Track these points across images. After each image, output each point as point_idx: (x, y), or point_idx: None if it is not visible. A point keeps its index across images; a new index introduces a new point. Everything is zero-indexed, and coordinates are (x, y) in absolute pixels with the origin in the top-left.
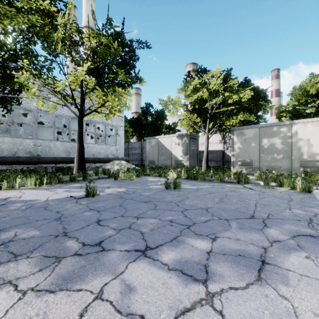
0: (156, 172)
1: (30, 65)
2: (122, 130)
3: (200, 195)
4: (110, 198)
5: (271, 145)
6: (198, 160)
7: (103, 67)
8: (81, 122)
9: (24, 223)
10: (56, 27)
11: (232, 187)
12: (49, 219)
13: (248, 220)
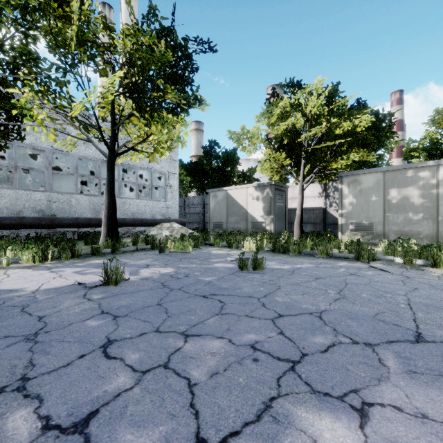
0: (224, 241)
1: (28, 74)
2: (175, 179)
3: (300, 282)
4: (145, 288)
5: (403, 199)
6: (287, 223)
7: (143, 80)
8: (112, 165)
9: None
10: (68, 16)
11: (350, 267)
12: (15, 336)
13: (415, 346)
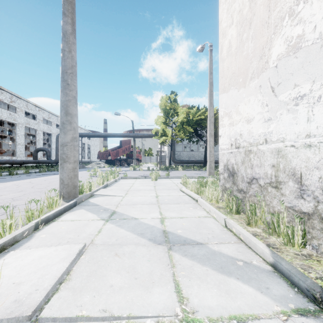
0: None
1: None
2: None
3: None
4: None
5: None
6: None
7: None
8: None
9: None
10: None
11: None
12: None
13: None
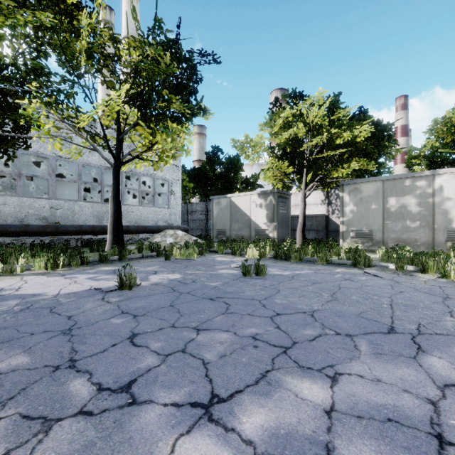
0: (227, 248)
1: (39, 88)
2: (178, 185)
3: (298, 286)
4: (157, 292)
5: (401, 208)
6: (290, 230)
7: (149, 91)
8: (118, 174)
9: (9, 338)
10: (78, 32)
11: (346, 273)
12: (52, 331)
13: (386, 336)
